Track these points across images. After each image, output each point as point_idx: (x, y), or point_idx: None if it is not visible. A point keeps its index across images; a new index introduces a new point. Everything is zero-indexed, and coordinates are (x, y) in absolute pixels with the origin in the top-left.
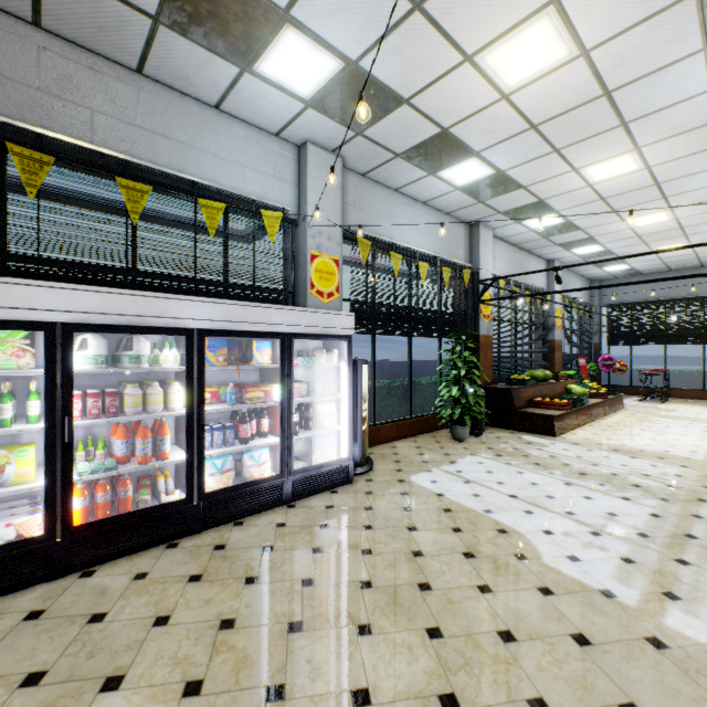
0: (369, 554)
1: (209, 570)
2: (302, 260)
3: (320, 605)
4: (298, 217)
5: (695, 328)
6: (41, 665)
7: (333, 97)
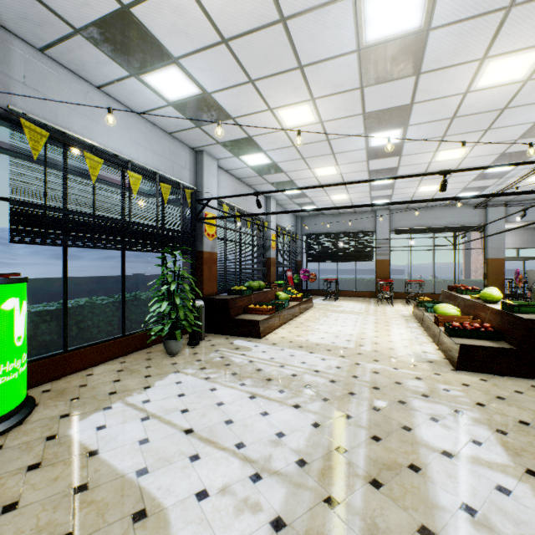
0: None
1: None
2: None
3: None
4: None
5: (352, 251)
6: None
7: None
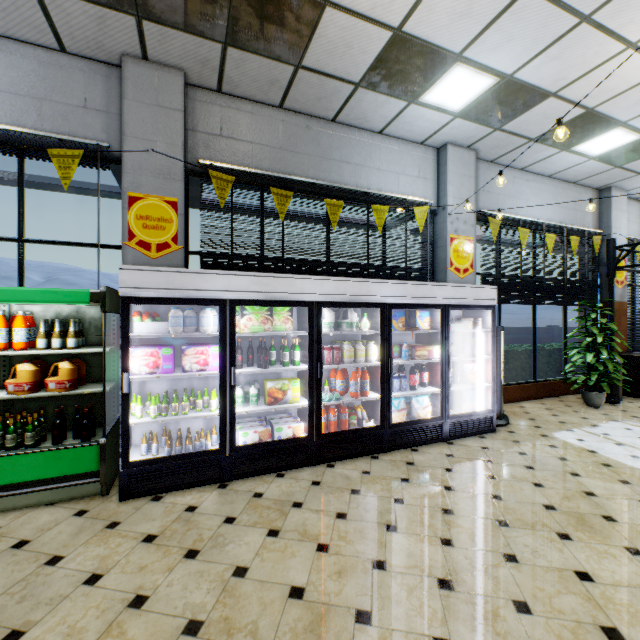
0: (541, 486)
1: (411, 477)
2: (441, 243)
3: (516, 514)
4: (437, 207)
5: None
6: (340, 510)
7: (480, 106)
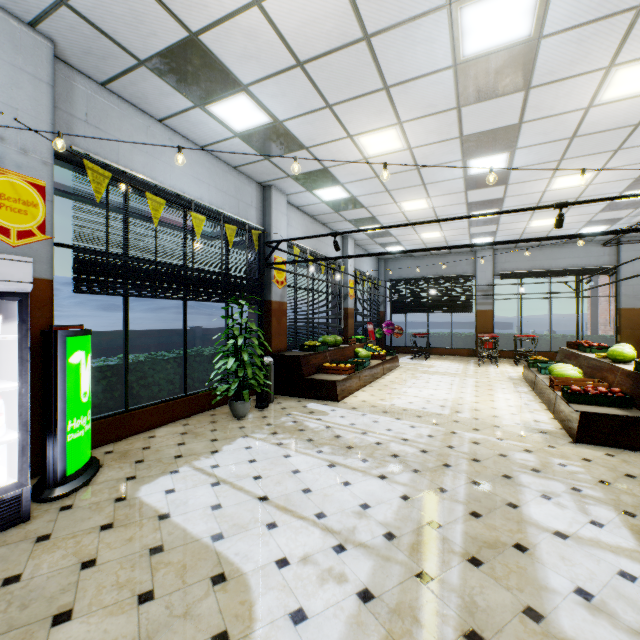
0: None
1: None
2: None
3: None
4: None
5: (446, 300)
6: None
7: None
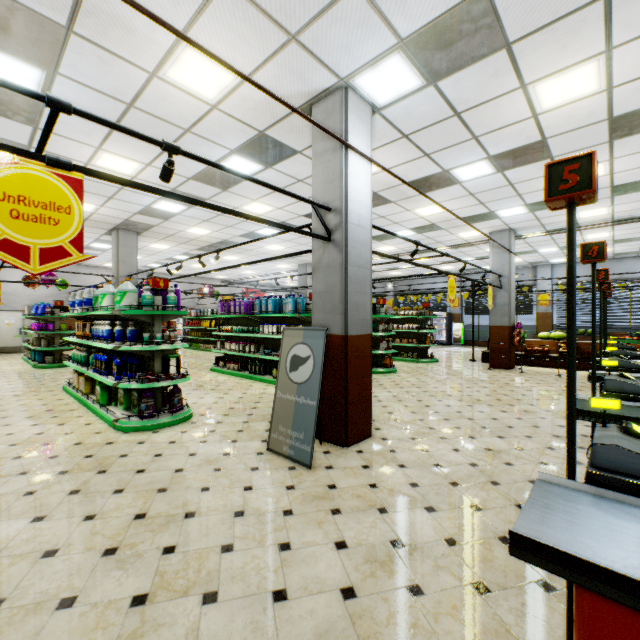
0: None
1: None
2: None
3: None
4: None
5: None
6: None
7: None
